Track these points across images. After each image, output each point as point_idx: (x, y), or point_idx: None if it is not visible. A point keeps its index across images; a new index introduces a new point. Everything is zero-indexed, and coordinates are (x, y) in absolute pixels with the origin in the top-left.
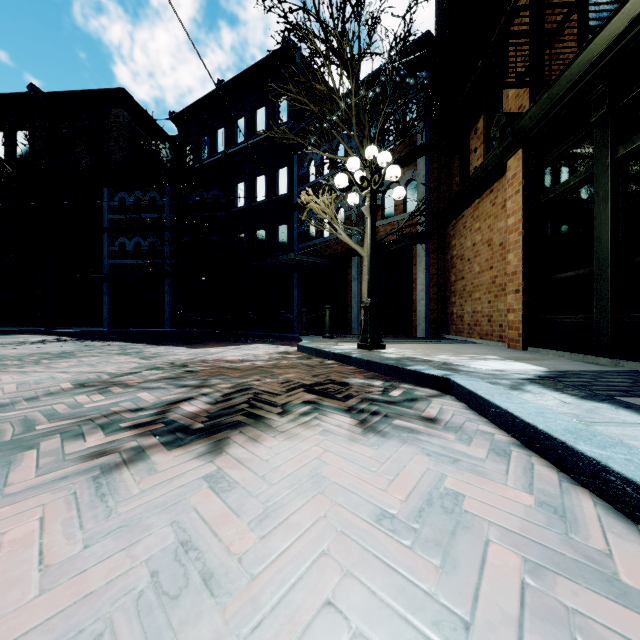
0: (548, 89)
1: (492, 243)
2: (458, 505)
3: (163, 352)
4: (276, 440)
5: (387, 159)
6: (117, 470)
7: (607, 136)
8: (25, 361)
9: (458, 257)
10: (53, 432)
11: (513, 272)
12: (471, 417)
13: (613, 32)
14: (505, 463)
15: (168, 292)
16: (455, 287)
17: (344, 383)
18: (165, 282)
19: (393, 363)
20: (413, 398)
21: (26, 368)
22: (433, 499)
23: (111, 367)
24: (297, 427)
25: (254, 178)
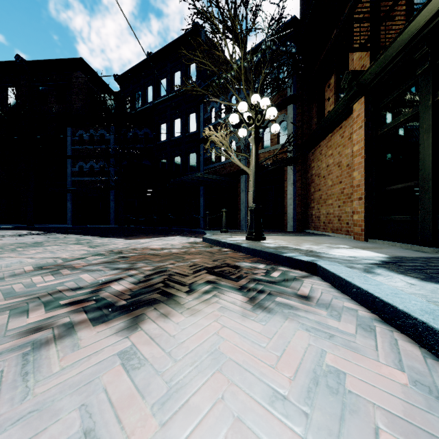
0: (384, 51)
1: (341, 164)
2: (341, 384)
3: (106, 242)
4: (183, 316)
5: (267, 103)
6: (46, 346)
7: (429, 84)
8: (5, 249)
9: (316, 175)
10: (5, 309)
11: (357, 185)
12: (336, 295)
13: (435, 6)
14: (372, 338)
15: (113, 200)
16: (314, 196)
17: (236, 266)
18: (111, 193)
19: (272, 251)
20: (289, 278)
21: (4, 254)
22: (318, 377)
23: (66, 254)
24: (200, 304)
25: (173, 120)
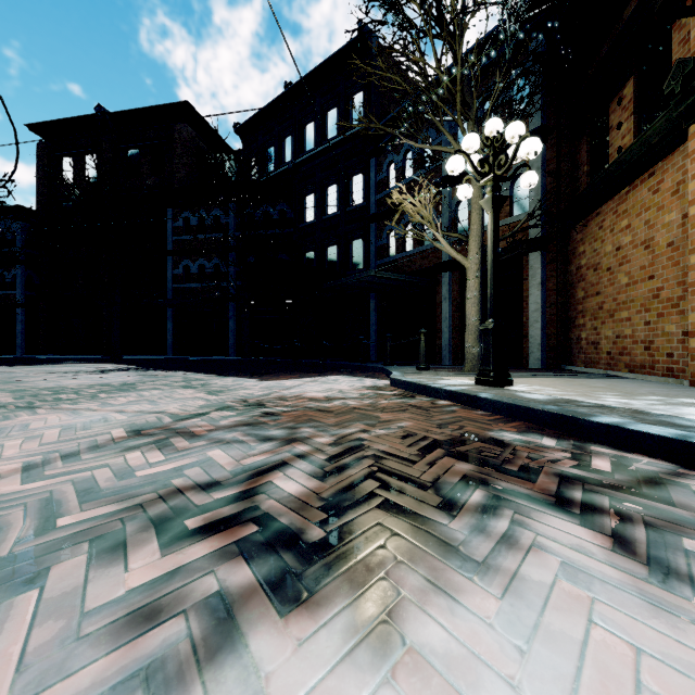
0: None
1: (653, 244)
2: None
3: (231, 385)
4: (487, 593)
5: (520, 131)
6: (181, 694)
7: None
8: (82, 395)
9: (589, 267)
10: (80, 535)
11: None
12: None
13: None
14: None
15: (233, 317)
16: (584, 305)
17: (495, 440)
18: (229, 306)
19: (558, 410)
20: (645, 477)
21: (80, 404)
22: None
23: (174, 405)
24: (500, 549)
25: (325, 188)
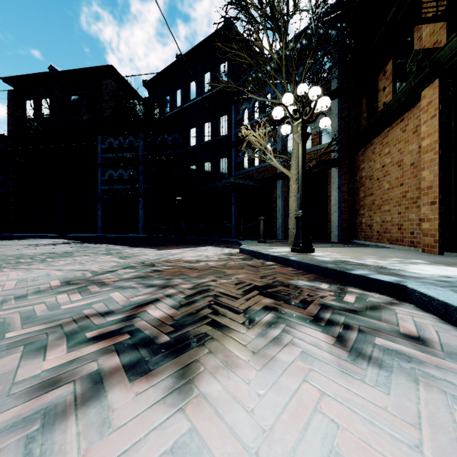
0: None
1: (402, 164)
2: None
3: (137, 253)
4: (253, 368)
5: (317, 92)
6: (62, 420)
7: None
8: (35, 259)
9: (367, 177)
10: (19, 342)
11: (428, 186)
12: None
13: None
14: None
15: (142, 208)
16: (364, 202)
17: (292, 285)
18: (140, 201)
19: (333, 267)
20: (372, 305)
21: (32, 265)
22: None
23: (95, 265)
24: (270, 345)
25: (202, 124)
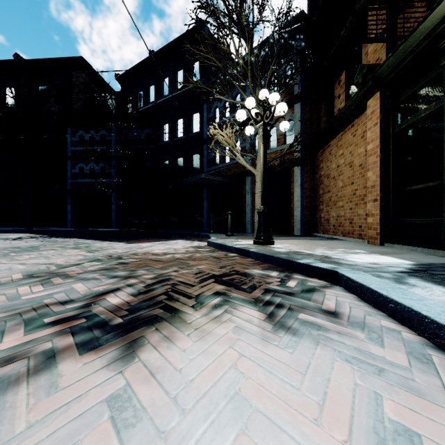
0: (404, 41)
1: (353, 164)
2: None
3: (106, 246)
4: (190, 340)
5: (276, 98)
6: (15, 386)
7: None
8: None
9: (325, 176)
10: None
11: (372, 186)
12: (368, 310)
13: None
14: (434, 374)
15: (114, 202)
16: (323, 198)
17: (246, 274)
18: (112, 195)
19: (285, 257)
20: (308, 289)
21: None
22: (383, 441)
23: (61, 259)
24: (210, 322)
25: (175, 121)
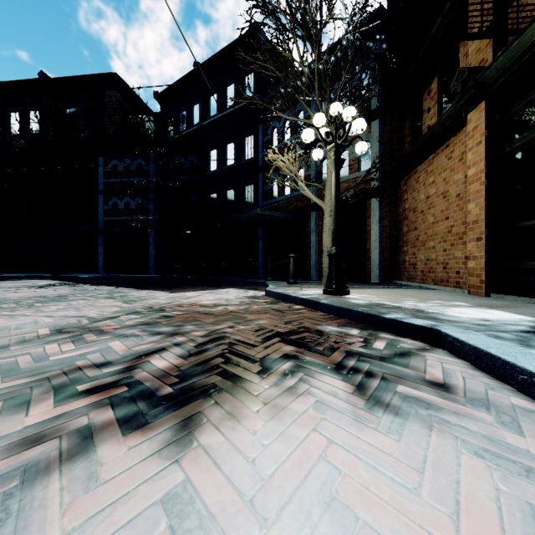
0: (519, 35)
1: (448, 195)
2: None
3: (145, 296)
4: (261, 418)
5: (352, 113)
6: (45, 476)
7: None
8: (20, 304)
9: (410, 210)
10: None
11: (474, 221)
12: (488, 382)
13: None
14: None
15: (152, 244)
16: (407, 237)
17: (319, 331)
18: (150, 235)
19: (366, 310)
20: (402, 352)
21: (17, 311)
22: None
23: (94, 311)
24: (283, 395)
25: (225, 145)
